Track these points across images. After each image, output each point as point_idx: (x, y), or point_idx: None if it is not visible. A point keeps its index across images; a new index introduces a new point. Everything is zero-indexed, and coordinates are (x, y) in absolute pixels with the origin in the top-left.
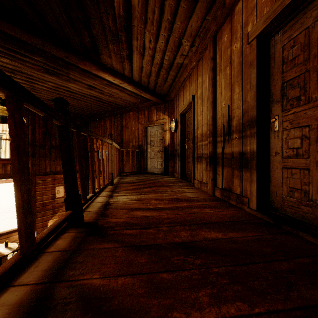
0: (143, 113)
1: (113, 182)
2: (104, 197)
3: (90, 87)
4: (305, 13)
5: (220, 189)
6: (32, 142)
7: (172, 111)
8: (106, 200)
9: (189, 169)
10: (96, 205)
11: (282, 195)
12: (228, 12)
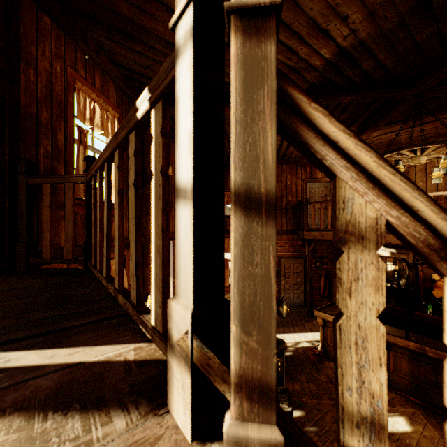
0: (303, 168)
1: None
2: None
3: None
4: None
5: None
6: None
7: None
8: None
9: None
10: None
11: None
12: None
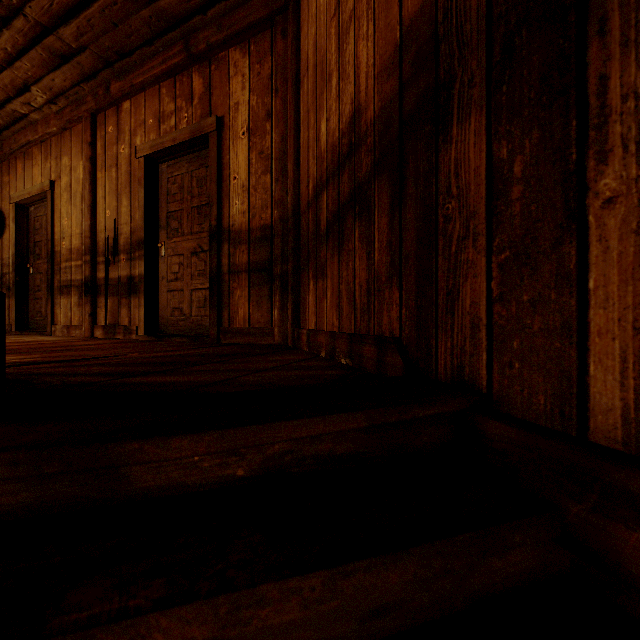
0: None
1: None
2: None
3: None
4: (182, 161)
5: (103, 325)
6: None
7: None
8: None
9: (39, 311)
10: None
11: (168, 316)
12: (115, 102)
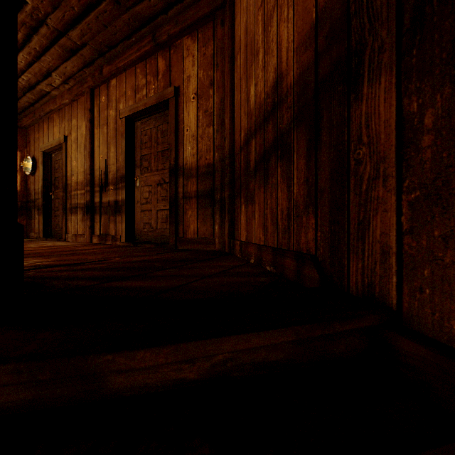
0: None
1: None
2: None
3: None
4: (151, 119)
5: (98, 235)
6: None
7: (24, 143)
8: None
9: (57, 224)
10: None
11: (141, 229)
12: (106, 80)
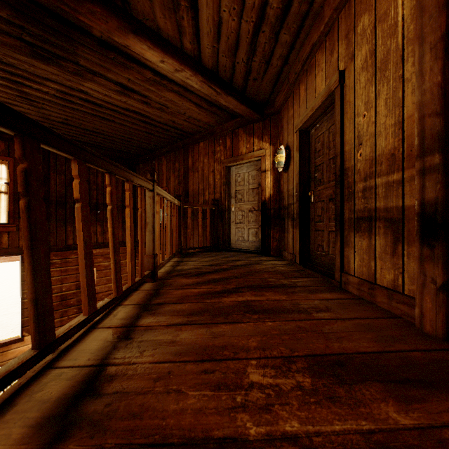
0: (222, 141)
1: (155, 275)
2: (110, 330)
3: (123, 90)
4: None
5: None
6: (44, 197)
7: (277, 133)
8: (101, 356)
9: (319, 245)
10: (45, 395)
11: None
12: None
